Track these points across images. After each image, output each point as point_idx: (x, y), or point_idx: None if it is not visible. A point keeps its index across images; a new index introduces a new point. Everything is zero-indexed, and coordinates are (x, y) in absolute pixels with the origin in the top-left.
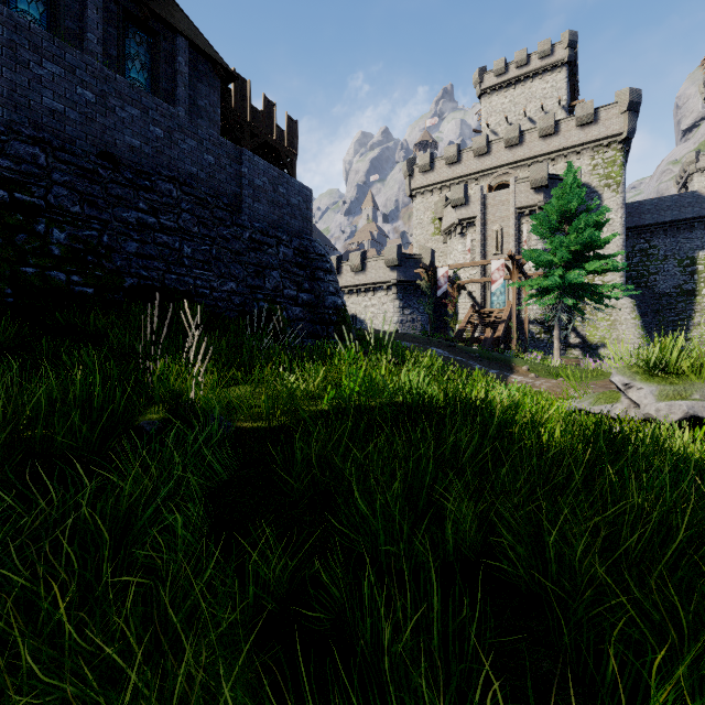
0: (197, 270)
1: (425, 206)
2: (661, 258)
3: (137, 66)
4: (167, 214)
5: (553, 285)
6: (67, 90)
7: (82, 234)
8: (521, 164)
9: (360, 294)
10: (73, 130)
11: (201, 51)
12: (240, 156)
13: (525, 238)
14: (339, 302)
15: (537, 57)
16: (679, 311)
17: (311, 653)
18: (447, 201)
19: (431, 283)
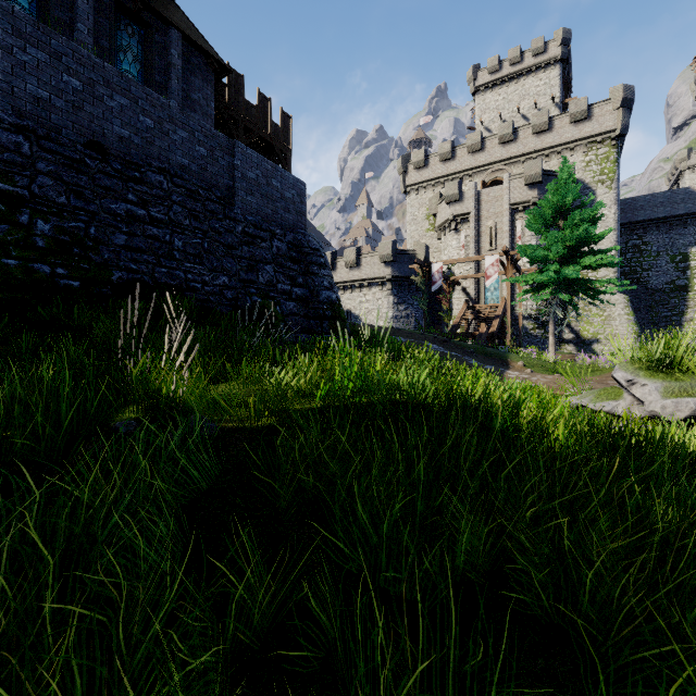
0: (188, 263)
1: (420, 202)
2: (654, 254)
3: (129, 58)
4: (158, 206)
5: (548, 281)
6: (53, 78)
7: (67, 225)
8: (515, 161)
9: (355, 290)
10: (59, 119)
11: (194, 43)
12: (233, 149)
13: (519, 234)
14: (334, 297)
15: (530, 55)
16: (671, 306)
17: None
18: (442, 197)
19: (425, 279)
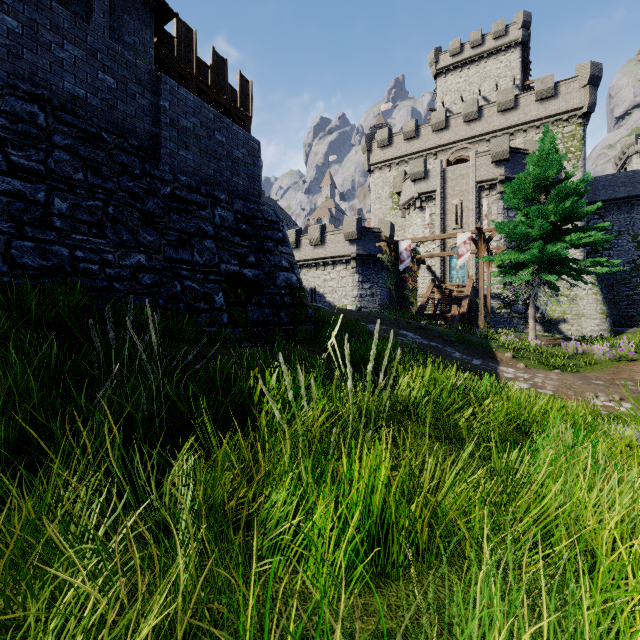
0: (78, 235)
1: (383, 181)
2: (615, 233)
3: None
4: (26, 148)
5: (530, 260)
6: None
7: None
8: (480, 139)
9: (319, 268)
10: None
11: None
12: (158, 85)
13: (486, 212)
14: (294, 279)
15: (491, 38)
16: (633, 285)
17: None
18: (406, 175)
19: (393, 257)
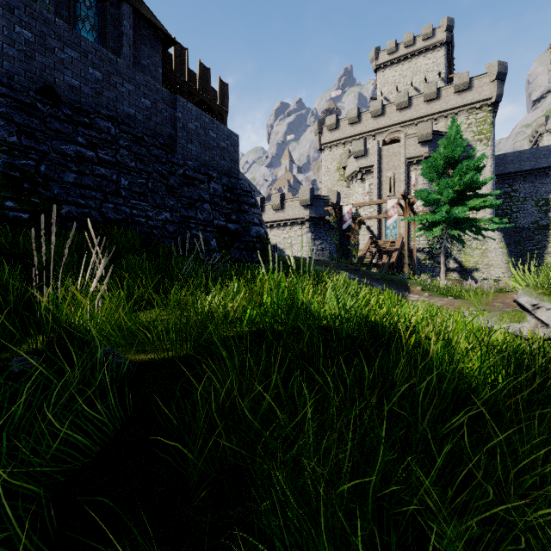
0: (134, 200)
1: (332, 157)
2: (521, 199)
3: (86, 27)
4: (106, 149)
5: (440, 219)
6: (5, 28)
7: (18, 162)
8: (409, 123)
9: (280, 228)
10: (11, 66)
11: (144, 17)
12: (175, 102)
13: (414, 182)
14: (262, 232)
15: (421, 39)
16: (536, 242)
17: None
18: (350, 153)
19: (337, 218)
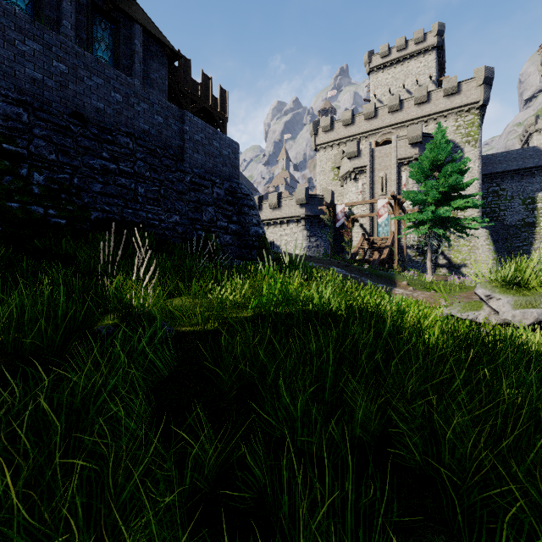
0: (149, 206)
1: (327, 158)
2: (509, 198)
3: (102, 47)
4: (125, 161)
5: (426, 219)
6: (45, 63)
7: (57, 176)
8: (401, 125)
9: (277, 226)
10: (50, 95)
11: (152, 35)
12: (183, 117)
13: (404, 182)
14: (260, 231)
15: (413, 43)
16: (522, 239)
17: (236, 530)
18: (344, 153)
19: (331, 217)
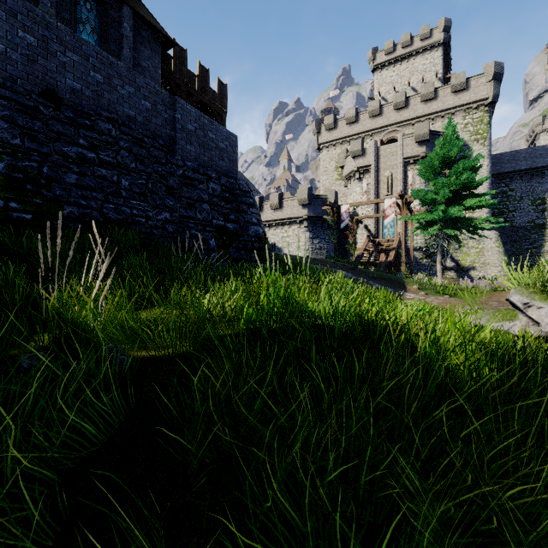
0: (134, 201)
1: (330, 157)
2: (518, 198)
3: (87, 29)
4: (107, 150)
5: (437, 219)
6: (9, 32)
7: (21, 164)
8: (407, 123)
9: (278, 227)
10: (14, 69)
11: (143, 19)
12: (174, 104)
13: (411, 182)
14: (260, 231)
15: (418, 39)
16: (532, 241)
17: None
18: (348, 152)
19: (335, 218)
